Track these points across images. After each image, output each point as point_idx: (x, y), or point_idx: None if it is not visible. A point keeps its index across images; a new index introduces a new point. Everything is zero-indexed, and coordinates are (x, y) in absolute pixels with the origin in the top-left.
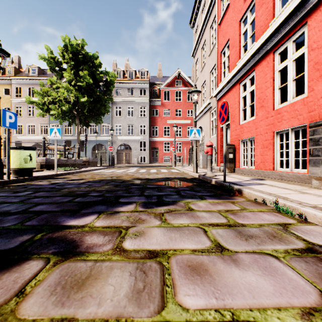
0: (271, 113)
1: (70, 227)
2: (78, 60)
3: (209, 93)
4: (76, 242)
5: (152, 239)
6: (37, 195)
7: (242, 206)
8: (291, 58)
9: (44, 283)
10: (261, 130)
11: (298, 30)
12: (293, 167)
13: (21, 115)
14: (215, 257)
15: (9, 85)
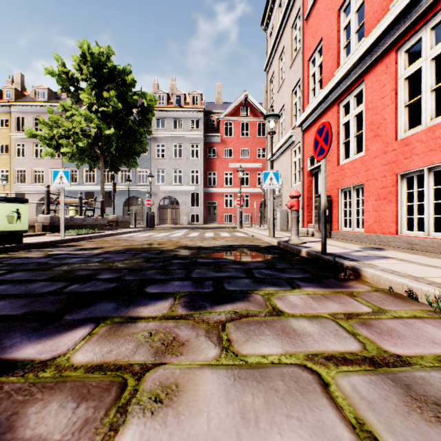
0: (392, 146)
1: (14, 367)
2: (101, 75)
3: (290, 122)
4: None
5: (196, 417)
6: (6, 279)
7: (373, 304)
8: (427, 56)
9: None
10: (376, 172)
11: None
12: (431, 229)
13: (25, 157)
14: None
15: (8, 114)
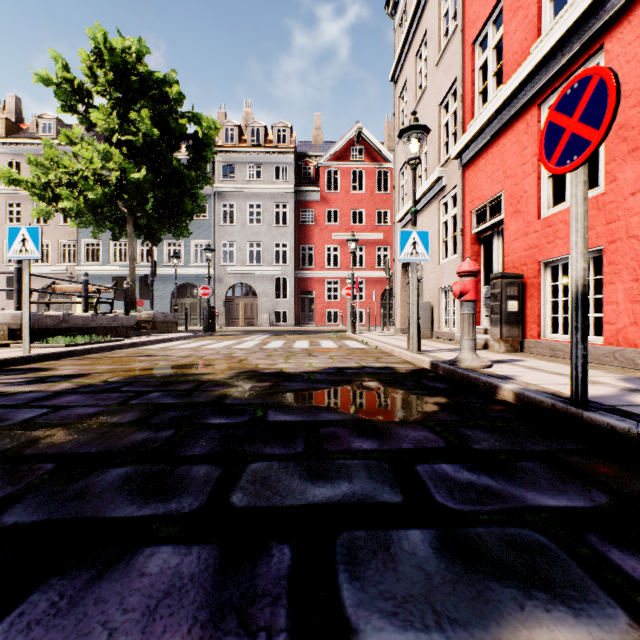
0: None
1: None
2: (129, 87)
3: (436, 157)
4: None
5: None
6: None
7: None
8: None
9: None
10: (635, 224)
11: None
12: None
13: (20, 223)
14: None
15: None
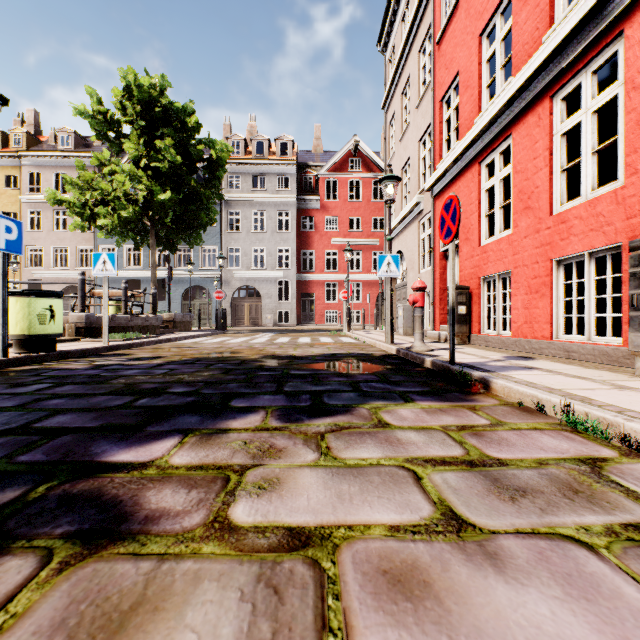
0: (546, 222)
1: (116, 467)
2: (153, 117)
3: (416, 184)
4: (122, 505)
5: (297, 497)
6: (58, 393)
7: (494, 417)
8: (588, 107)
9: (24, 622)
10: (526, 257)
11: (604, 50)
12: (593, 332)
13: (41, 229)
14: (446, 548)
15: (17, 168)
